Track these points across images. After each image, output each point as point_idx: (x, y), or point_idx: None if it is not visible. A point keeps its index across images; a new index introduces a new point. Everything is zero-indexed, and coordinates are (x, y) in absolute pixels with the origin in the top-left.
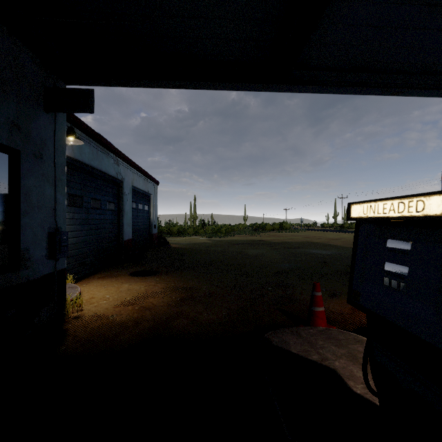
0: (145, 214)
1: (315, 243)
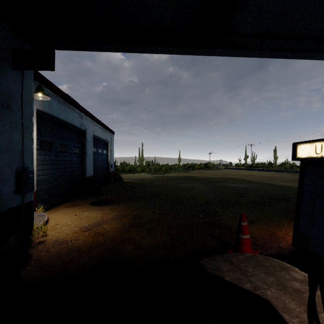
0: (104, 156)
1: (232, 178)
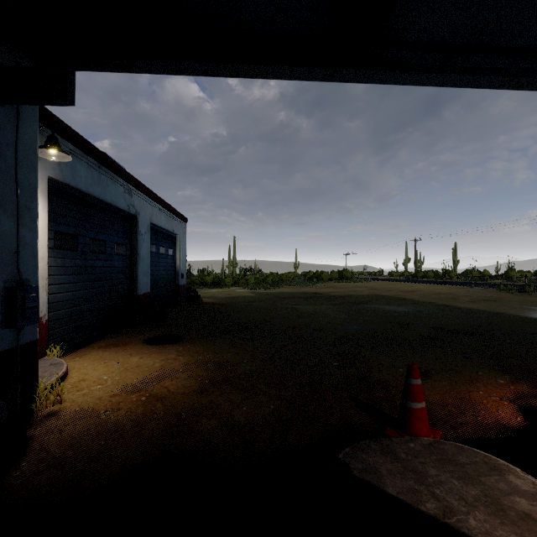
0: (169, 260)
1: (385, 297)
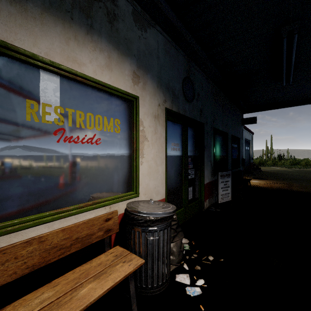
0: (247, 152)
1: None
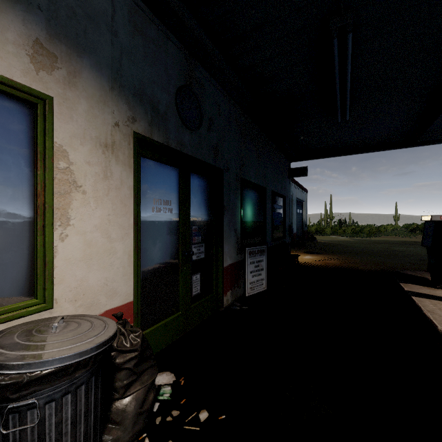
0: (300, 216)
1: None
